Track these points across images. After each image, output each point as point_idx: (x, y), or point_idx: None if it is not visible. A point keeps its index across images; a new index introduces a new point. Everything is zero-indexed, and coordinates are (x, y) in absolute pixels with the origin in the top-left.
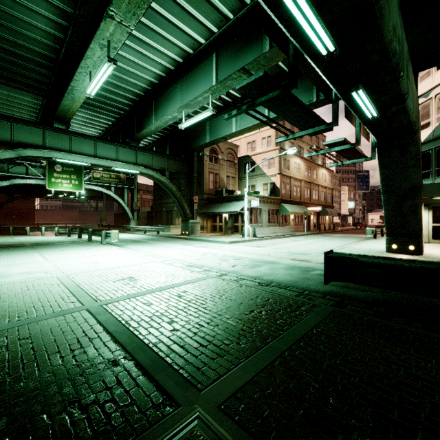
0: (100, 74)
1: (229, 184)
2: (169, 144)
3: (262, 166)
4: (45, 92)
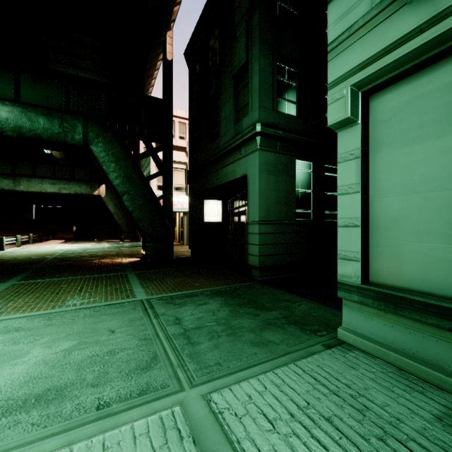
0: None
1: None
2: None
3: None
4: None
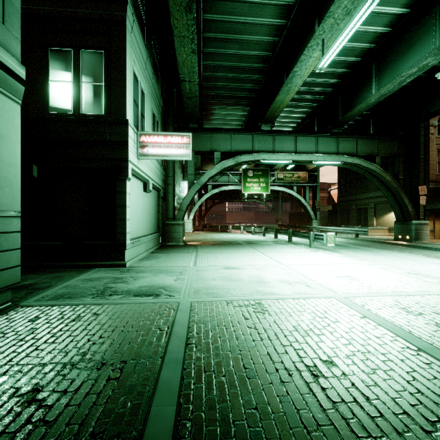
0: (351, 25)
1: None
2: (373, 122)
3: None
4: (253, 100)
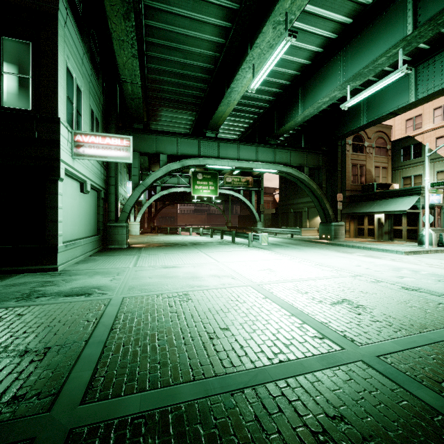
0: (271, 58)
1: (379, 177)
2: (305, 137)
3: (436, 146)
4: (199, 107)
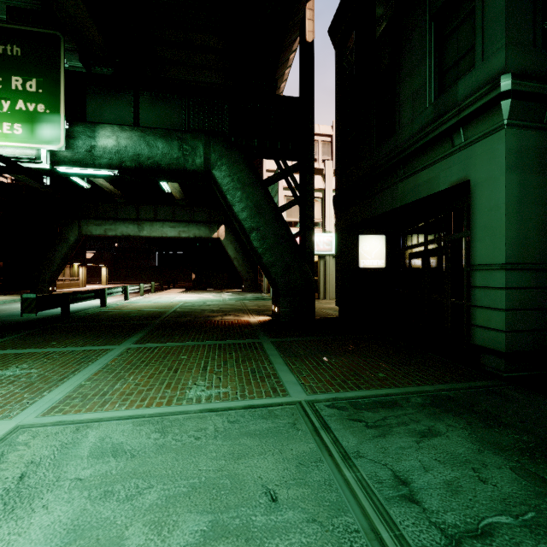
0: None
1: None
2: None
3: None
4: None
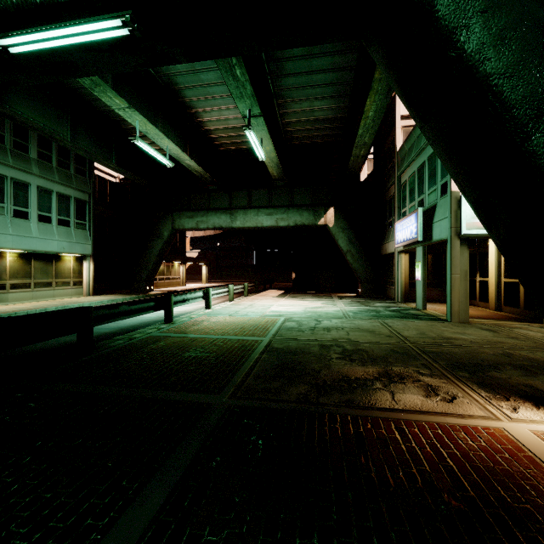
0: None
1: None
2: None
3: None
4: None
